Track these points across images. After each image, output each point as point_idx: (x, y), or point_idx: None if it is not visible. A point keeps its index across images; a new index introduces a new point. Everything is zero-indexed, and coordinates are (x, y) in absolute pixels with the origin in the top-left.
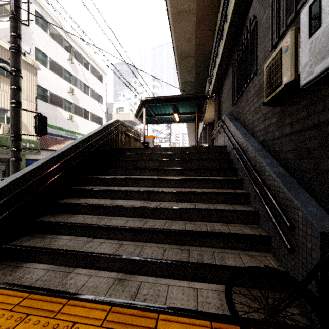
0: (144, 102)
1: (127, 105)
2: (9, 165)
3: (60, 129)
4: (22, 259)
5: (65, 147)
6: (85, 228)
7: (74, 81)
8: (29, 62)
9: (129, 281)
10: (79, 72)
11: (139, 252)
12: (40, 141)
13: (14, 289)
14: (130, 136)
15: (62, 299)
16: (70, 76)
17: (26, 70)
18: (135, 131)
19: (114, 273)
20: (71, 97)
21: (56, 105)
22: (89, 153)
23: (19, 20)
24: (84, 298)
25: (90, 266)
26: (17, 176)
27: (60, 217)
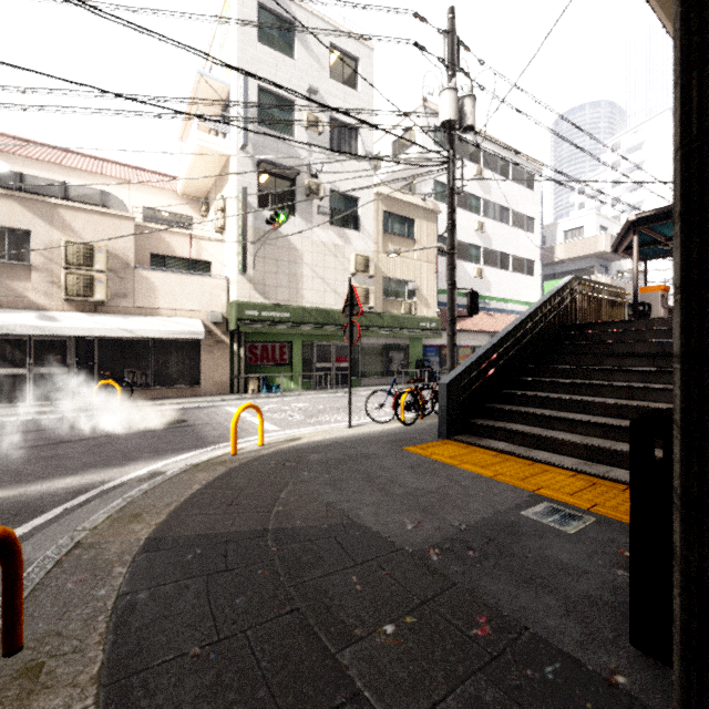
0: (634, 223)
1: (591, 219)
2: (407, 353)
3: (463, 295)
4: (481, 435)
5: (505, 329)
6: (540, 418)
7: (483, 209)
8: (429, 208)
9: (597, 467)
10: (492, 188)
11: (610, 445)
12: (440, 317)
13: (487, 448)
14: (599, 299)
15: (530, 461)
16: (478, 202)
17: (426, 219)
18: (612, 287)
19: (578, 460)
20: (479, 238)
21: (458, 258)
22: (533, 335)
23: (454, 193)
24: (551, 463)
25: (550, 450)
26: (471, 360)
27: (508, 407)
